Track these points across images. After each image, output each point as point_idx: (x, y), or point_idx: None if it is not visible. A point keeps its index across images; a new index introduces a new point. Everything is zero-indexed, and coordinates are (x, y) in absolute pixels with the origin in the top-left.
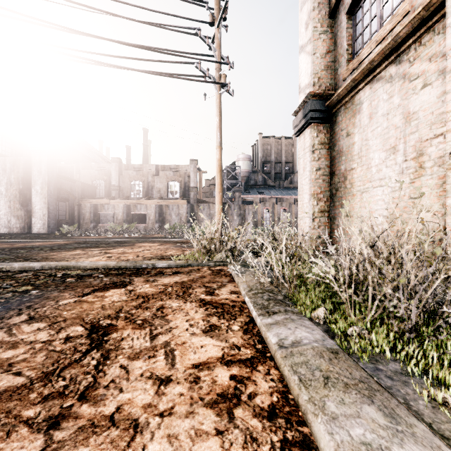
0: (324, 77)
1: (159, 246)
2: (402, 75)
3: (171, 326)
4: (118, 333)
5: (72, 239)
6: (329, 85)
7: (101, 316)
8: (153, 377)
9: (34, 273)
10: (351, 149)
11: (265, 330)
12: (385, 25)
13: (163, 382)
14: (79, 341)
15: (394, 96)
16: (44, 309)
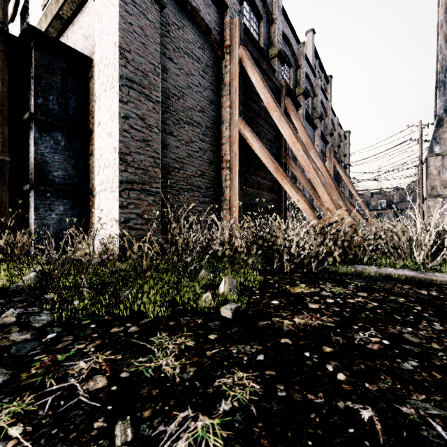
0: None
1: None
2: None
3: None
4: None
5: None
6: None
7: None
8: None
9: None
10: None
11: None
12: None
13: None
14: None
15: None
16: None
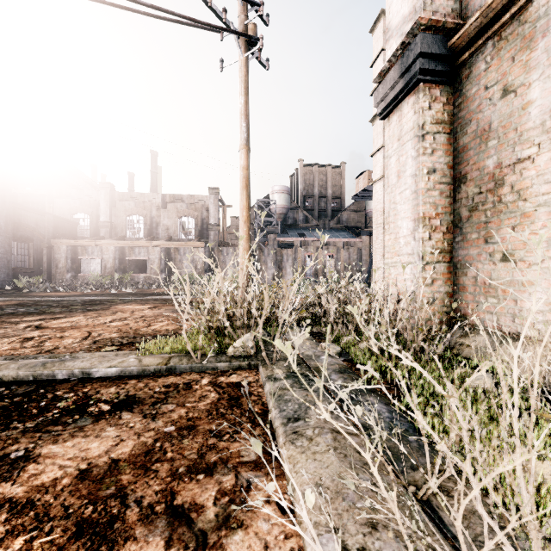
0: None
1: (149, 310)
2: None
3: None
4: None
5: (23, 297)
6: (452, 12)
7: None
8: None
9: None
10: (519, 119)
11: None
12: None
13: None
14: None
15: None
16: None
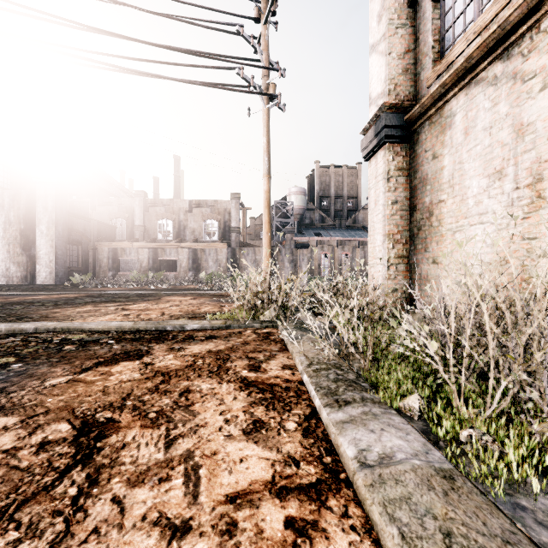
0: (402, 84)
1: (192, 300)
2: (512, 75)
3: (198, 423)
4: (118, 435)
5: (84, 291)
6: (409, 94)
7: (100, 404)
8: (161, 522)
9: (24, 338)
10: (440, 176)
11: (335, 433)
12: (487, 9)
13: (176, 532)
14: (58, 450)
15: (501, 103)
16: (22, 394)
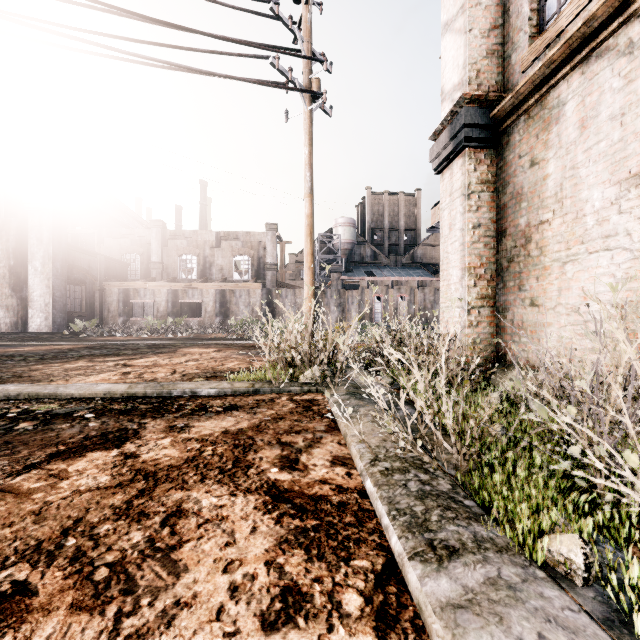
0: (487, 70)
1: (215, 353)
2: None
3: (179, 596)
4: (17, 635)
5: (85, 341)
6: (495, 84)
7: (18, 547)
8: None
9: None
10: (541, 188)
11: (443, 637)
12: None
13: None
14: None
15: (639, 78)
16: None
